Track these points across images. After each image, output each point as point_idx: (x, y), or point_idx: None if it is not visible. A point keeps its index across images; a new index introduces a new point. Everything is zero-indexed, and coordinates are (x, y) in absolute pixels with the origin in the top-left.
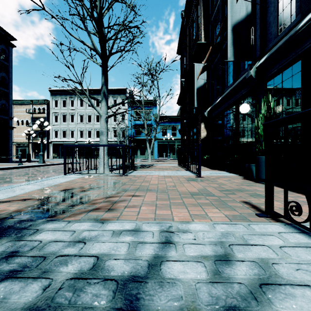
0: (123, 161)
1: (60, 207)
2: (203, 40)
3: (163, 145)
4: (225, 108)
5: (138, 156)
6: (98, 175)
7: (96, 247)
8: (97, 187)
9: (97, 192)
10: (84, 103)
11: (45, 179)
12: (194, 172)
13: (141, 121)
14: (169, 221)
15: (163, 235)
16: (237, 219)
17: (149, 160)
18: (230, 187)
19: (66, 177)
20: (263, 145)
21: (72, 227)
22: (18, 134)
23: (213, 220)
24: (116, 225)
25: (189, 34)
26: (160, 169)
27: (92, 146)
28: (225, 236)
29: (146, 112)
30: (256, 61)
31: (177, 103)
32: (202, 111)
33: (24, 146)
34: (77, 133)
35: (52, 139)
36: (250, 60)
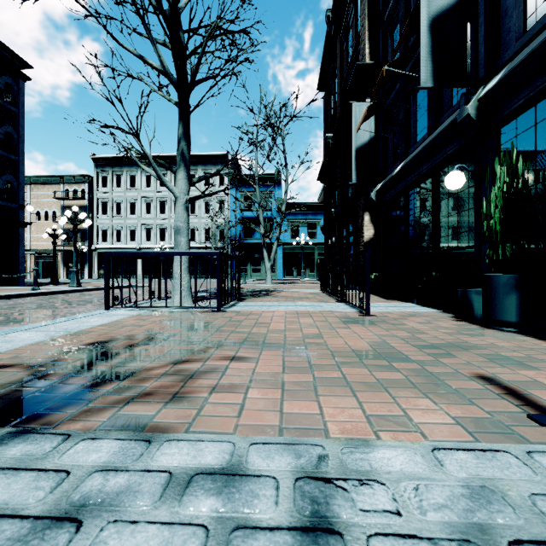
0: (218, 283)
1: (67, 389)
2: (368, 58)
3: (293, 254)
4: (412, 183)
5: (249, 275)
6: (170, 310)
7: (106, 545)
8: (162, 337)
9: (160, 349)
10: (154, 181)
11: (66, 319)
12: (354, 305)
13: (254, 211)
14: (317, 435)
15: (304, 495)
16: (486, 430)
17: (269, 282)
18: (434, 338)
19: (107, 315)
20: (500, 251)
21: (68, 455)
22: (39, 235)
23: (427, 433)
24: (182, 452)
25: (340, 52)
26: (288, 298)
27: (157, 254)
28: (484, 503)
29: (262, 197)
30: (477, 88)
31: (318, 179)
32: (366, 190)
33: (48, 257)
34: (140, 233)
35: (98, 244)
36: (467, 85)
